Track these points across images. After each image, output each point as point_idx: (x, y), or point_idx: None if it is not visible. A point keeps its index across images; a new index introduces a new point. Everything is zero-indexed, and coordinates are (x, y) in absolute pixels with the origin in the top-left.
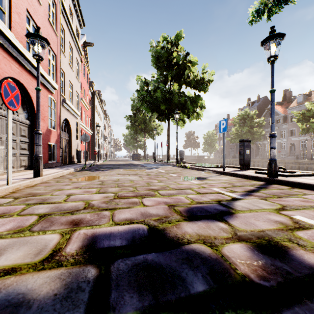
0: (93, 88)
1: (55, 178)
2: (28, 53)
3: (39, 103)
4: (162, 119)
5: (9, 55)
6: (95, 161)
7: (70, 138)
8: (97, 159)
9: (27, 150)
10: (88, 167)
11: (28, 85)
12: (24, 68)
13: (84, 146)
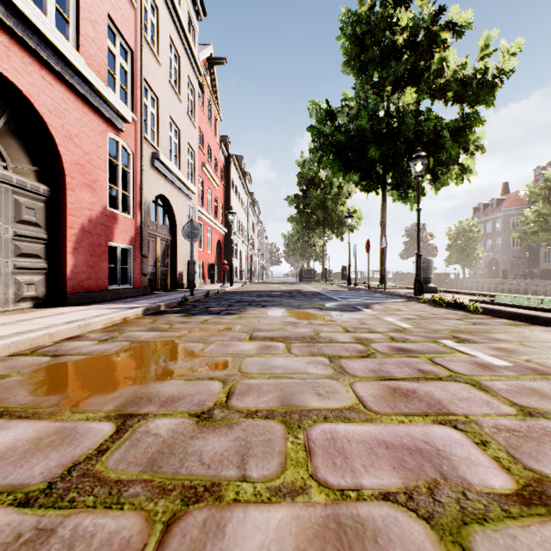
0: (228, 148)
1: (20, 353)
2: None
3: None
4: (369, 187)
5: None
6: (224, 284)
7: (174, 236)
8: (235, 280)
9: (44, 260)
10: (198, 298)
11: (34, 90)
12: (17, 43)
13: (209, 255)
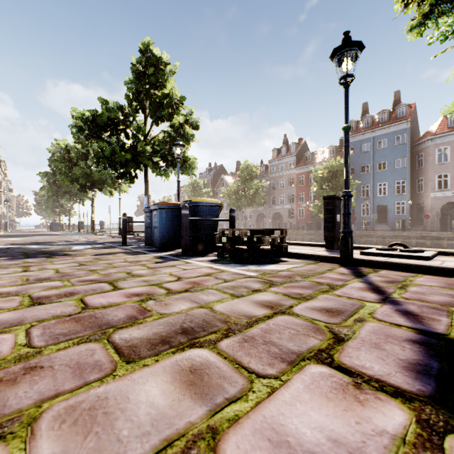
0: None
1: None
2: None
3: None
4: (85, 190)
5: None
6: None
7: None
8: None
9: None
10: None
11: None
12: None
13: None
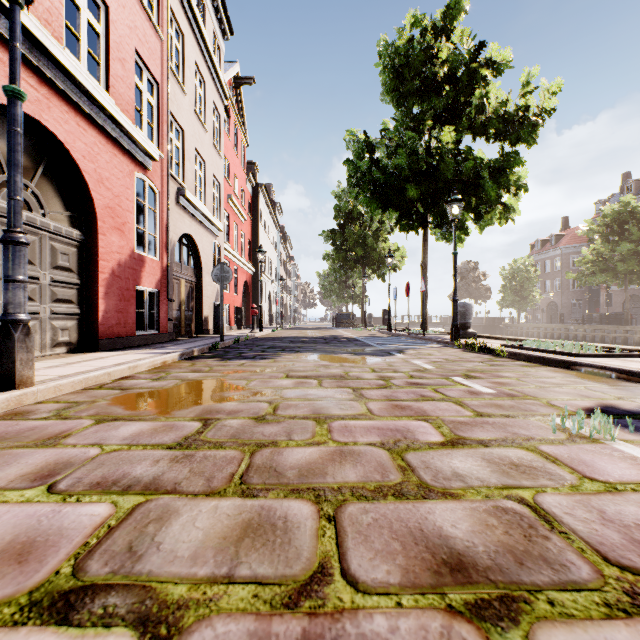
0: (256, 176)
1: (90, 387)
2: (62, 48)
3: (16, 139)
4: (409, 226)
5: (3, 47)
6: (253, 330)
7: (199, 278)
8: (264, 325)
9: (76, 305)
10: (228, 344)
11: (70, 137)
12: (56, 93)
13: (235, 297)
